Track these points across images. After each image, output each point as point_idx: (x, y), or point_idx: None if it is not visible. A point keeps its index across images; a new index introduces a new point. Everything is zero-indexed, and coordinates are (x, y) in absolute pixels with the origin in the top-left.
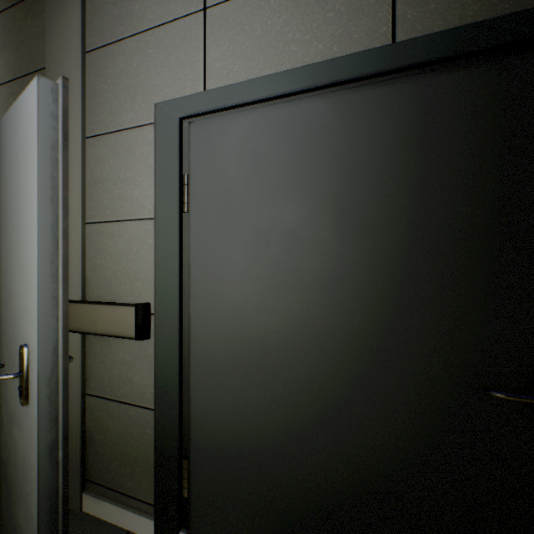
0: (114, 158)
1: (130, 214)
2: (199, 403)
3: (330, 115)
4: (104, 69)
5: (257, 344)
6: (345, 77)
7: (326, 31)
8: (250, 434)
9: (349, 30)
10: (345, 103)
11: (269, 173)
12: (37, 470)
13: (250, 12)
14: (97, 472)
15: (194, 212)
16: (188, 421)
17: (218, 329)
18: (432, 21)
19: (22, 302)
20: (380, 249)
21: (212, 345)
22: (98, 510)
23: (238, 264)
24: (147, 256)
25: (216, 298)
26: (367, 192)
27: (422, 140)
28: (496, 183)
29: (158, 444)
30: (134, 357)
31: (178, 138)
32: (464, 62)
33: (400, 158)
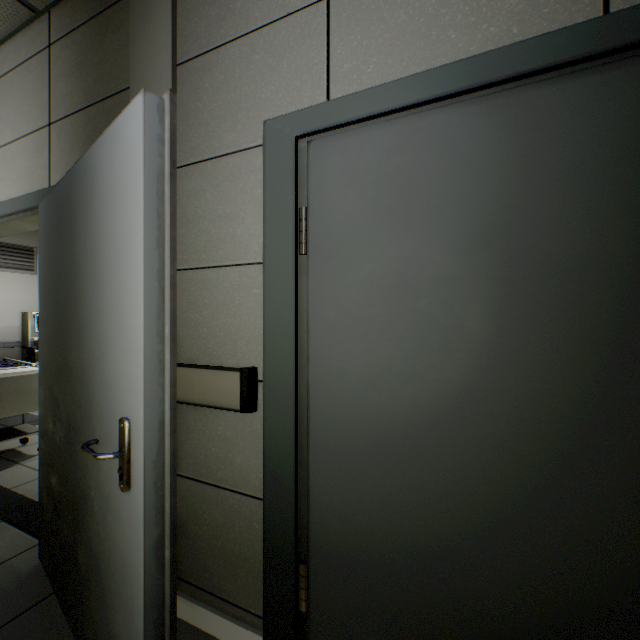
0: (211, 191)
1: (231, 259)
2: (321, 495)
3: (508, 120)
4: (199, 84)
5: (400, 423)
6: (531, 67)
7: (501, 8)
8: (391, 539)
9: (535, 3)
10: (530, 102)
11: (418, 202)
12: (143, 572)
13: None
14: (190, 570)
15: (315, 254)
16: (305, 517)
17: (346, 402)
18: None
19: (120, 366)
20: (586, 300)
21: (338, 422)
22: (193, 615)
23: (374, 320)
24: (252, 309)
25: (344, 363)
26: (565, 222)
27: None
28: None
29: (267, 542)
30: (236, 433)
31: (294, 161)
32: None
33: (617, 174)
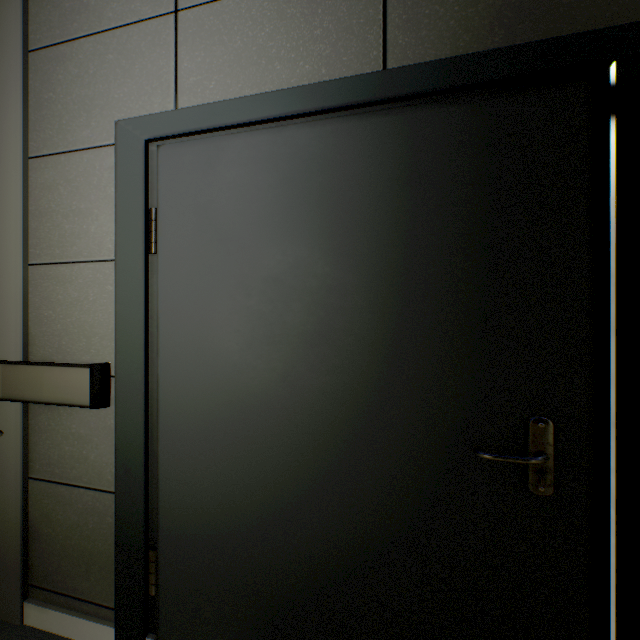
0: (65, 185)
1: (85, 255)
2: (169, 482)
3: (318, 146)
4: (53, 74)
5: (236, 409)
6: (332, 104)
7: (314, 50)
8: (229, 515)
9: (338, 51)
10: (333, 133)
11: (250, 210)
12: None
13: (229, 21)
14: (43, 575)
15: (164, 253)
16: (156, 505)
17: (191, 392)
18: (424, 49)
19: None
20: (371, 299)
21: (184, 411)
22: (45, 621)
23: (214, 316)
24: (106, 306)
25: (189, 356)
26: (357, 235)
27: (413, 179)
28: (486, 229)
29: (119, 534)
30: (91, 430)
31: (144, 164)
32: (455, 96)
33: (390, 199)
